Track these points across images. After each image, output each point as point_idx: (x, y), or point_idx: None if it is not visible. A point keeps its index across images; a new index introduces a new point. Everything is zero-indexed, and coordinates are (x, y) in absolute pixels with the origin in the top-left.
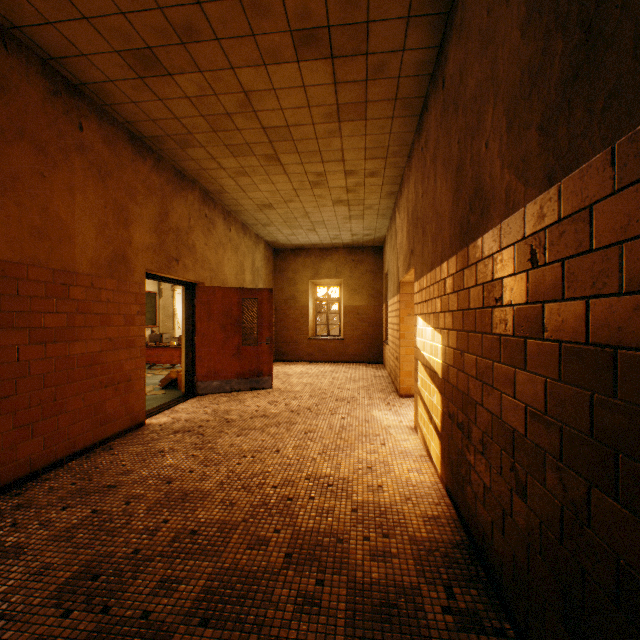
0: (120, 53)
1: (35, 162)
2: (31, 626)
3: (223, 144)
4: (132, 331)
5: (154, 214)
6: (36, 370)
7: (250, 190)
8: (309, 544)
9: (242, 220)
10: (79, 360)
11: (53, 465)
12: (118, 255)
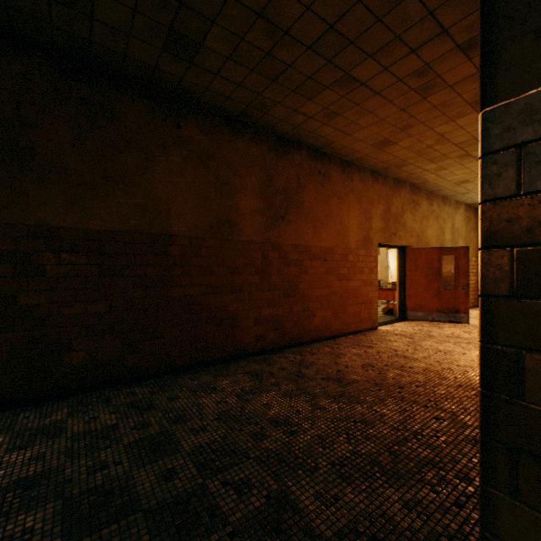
0: (372, 145)
1: (337, 204)
2: (356, 369)
3: (425, 159)
4: (371, 276)
5: (382, 210)
6: (337, 292)
7: (447, 176)
8: (473, 386)
9: (441, 194)
10: (351, 289)
11: (342, 334)
12: (365, 237)
